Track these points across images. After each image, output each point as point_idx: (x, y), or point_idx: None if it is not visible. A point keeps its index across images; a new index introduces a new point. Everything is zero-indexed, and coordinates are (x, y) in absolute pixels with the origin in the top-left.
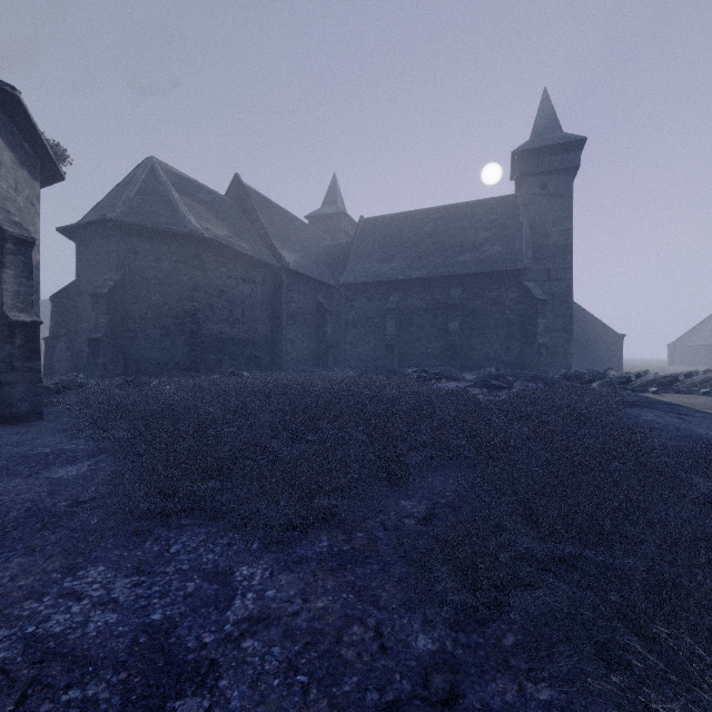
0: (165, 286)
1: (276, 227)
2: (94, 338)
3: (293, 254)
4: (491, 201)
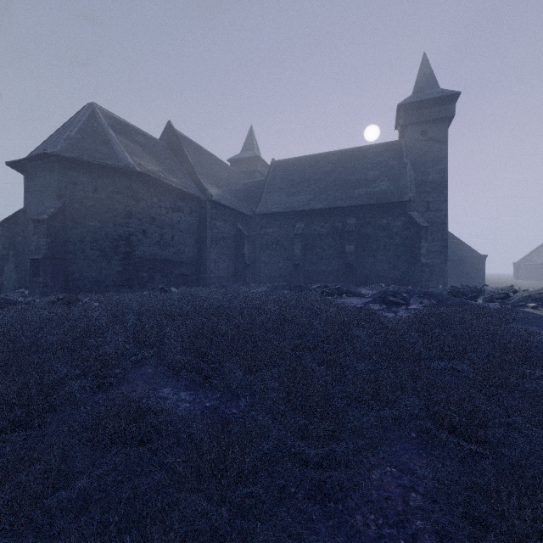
0: (101, 213)
1: (202, 166)
2: (34, 259)
3: (216, 188)
4: (379, 146)
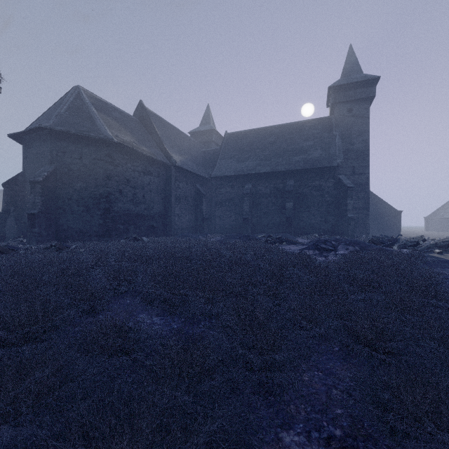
0: (86, 176)
1: (168, 137)
2: (31, 213)
3: (179, 156)
4: (313, 121)
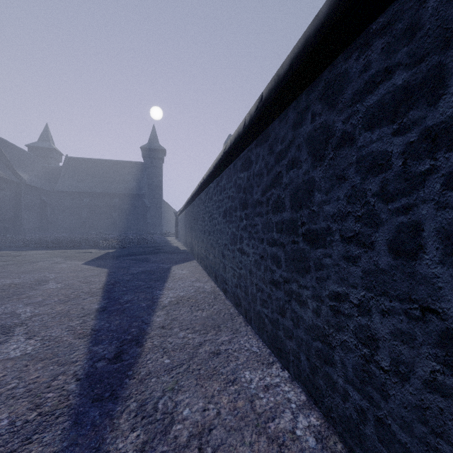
0: None
1: (14, 158)
2: None
3: (25, 174)
4: (133, 163)
